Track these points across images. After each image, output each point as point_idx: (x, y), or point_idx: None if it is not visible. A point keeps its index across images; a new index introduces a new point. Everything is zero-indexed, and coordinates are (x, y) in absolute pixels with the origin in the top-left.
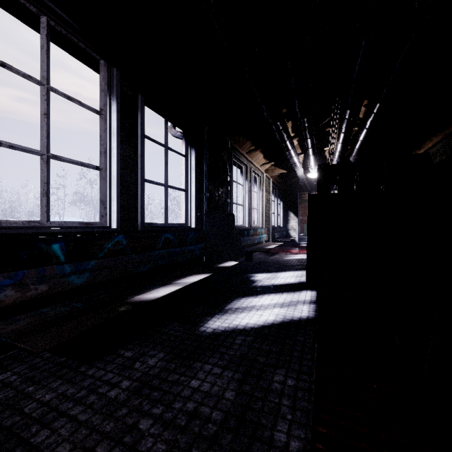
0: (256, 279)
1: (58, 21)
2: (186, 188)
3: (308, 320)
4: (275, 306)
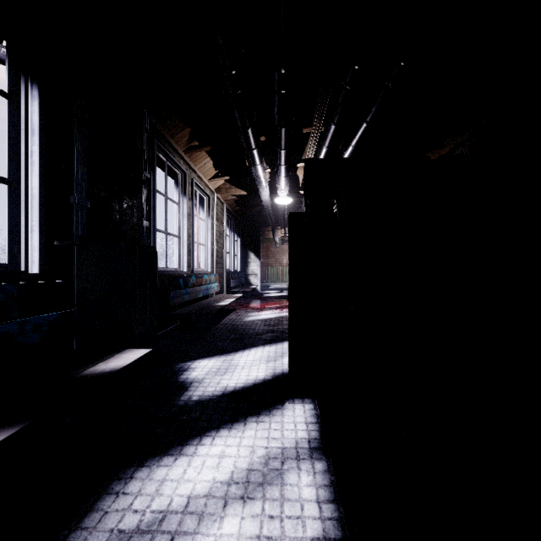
0: (191, 377)
1: None
2: (9, 175)
3: None
4: (227, 500)
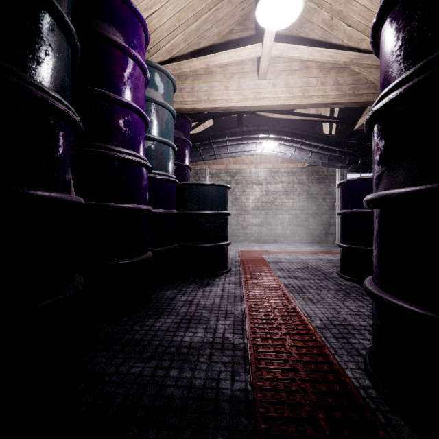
0: None
1: (363, 172)
2: None
3: None
4: None
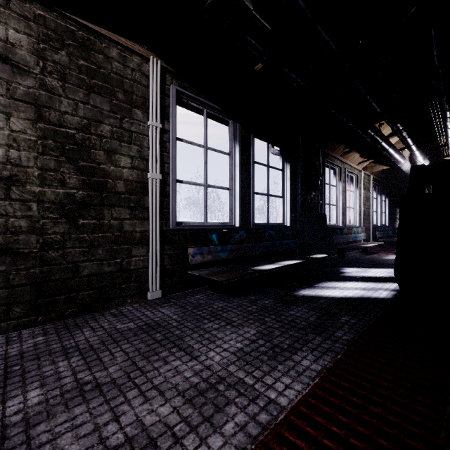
0: (344, 271)
1: (211, 109)
2: (282, 195)
3: (384, 299)
4: (356, 289)
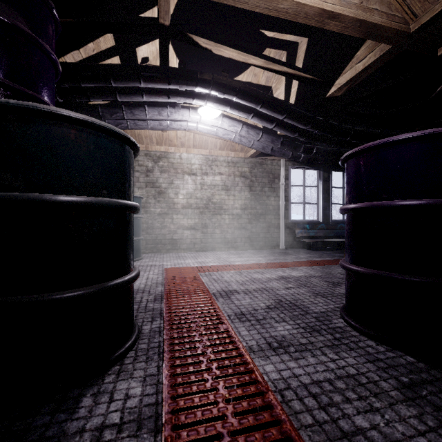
0: None
1: (306, 168)
2: None
3: None
4: None
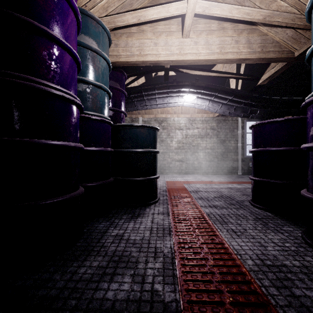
0: None
1: (258, 121)
2: None
3: None
4: None
